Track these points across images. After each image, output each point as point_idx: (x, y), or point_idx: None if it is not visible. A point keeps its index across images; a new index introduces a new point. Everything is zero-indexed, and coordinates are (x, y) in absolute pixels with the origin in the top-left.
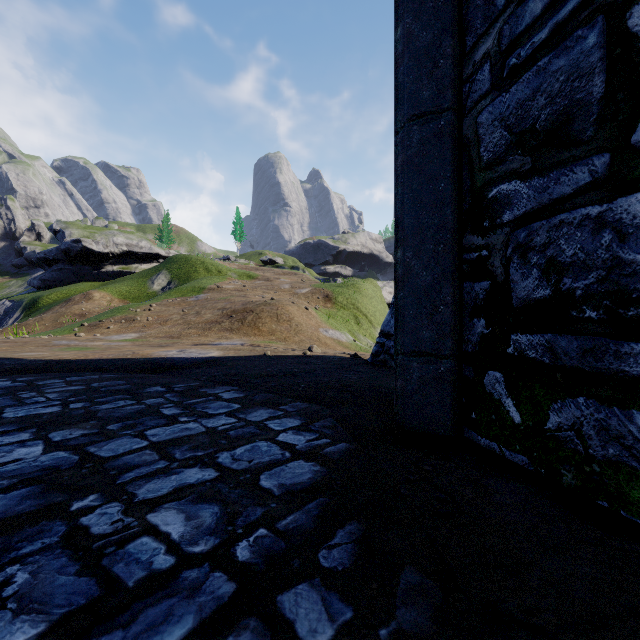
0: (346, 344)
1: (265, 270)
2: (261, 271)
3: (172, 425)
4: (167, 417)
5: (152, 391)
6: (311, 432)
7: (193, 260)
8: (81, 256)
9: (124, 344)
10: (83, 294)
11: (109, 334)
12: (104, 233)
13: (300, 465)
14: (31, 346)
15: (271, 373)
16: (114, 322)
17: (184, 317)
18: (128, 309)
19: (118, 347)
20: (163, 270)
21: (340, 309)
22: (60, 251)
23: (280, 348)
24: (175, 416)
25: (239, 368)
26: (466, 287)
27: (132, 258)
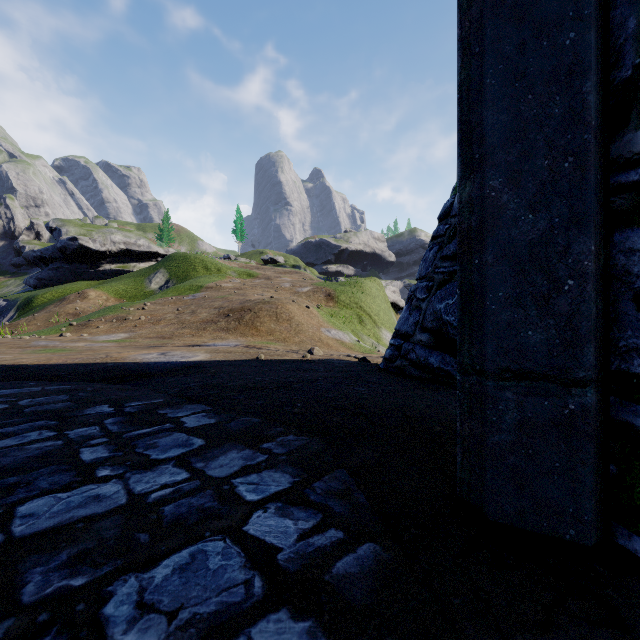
0: (349, 345)
1: (266, 269)
2: (262, 270)
3: (76, 488)
4: (80, 467)
5: (92, 413)
6: (308, 508)
7: (192, 258)
8: (78, 254)
9: (108, 345)
10: (78, 293)
11: (97, 334)
12: (101, 231)
13: (280, 633)
14: (3, 347)
15: (260, 384)
16: (105, 321)
17: (178, 316)
18: (121, 308)
19: (99, 349)
20: (161, 268)
21: (343, 308)
22: (56, 249)
23: (278, 349)
24: (94, 465)
25: (222, 377)
26: (623, 240)
27: (130, 257)
